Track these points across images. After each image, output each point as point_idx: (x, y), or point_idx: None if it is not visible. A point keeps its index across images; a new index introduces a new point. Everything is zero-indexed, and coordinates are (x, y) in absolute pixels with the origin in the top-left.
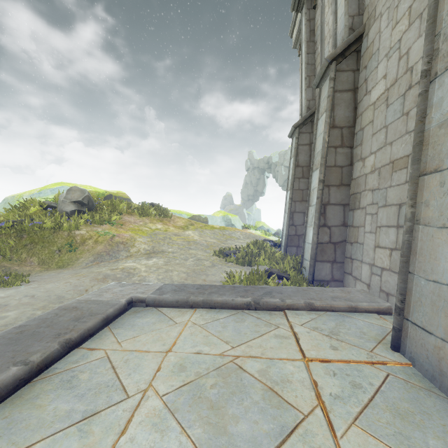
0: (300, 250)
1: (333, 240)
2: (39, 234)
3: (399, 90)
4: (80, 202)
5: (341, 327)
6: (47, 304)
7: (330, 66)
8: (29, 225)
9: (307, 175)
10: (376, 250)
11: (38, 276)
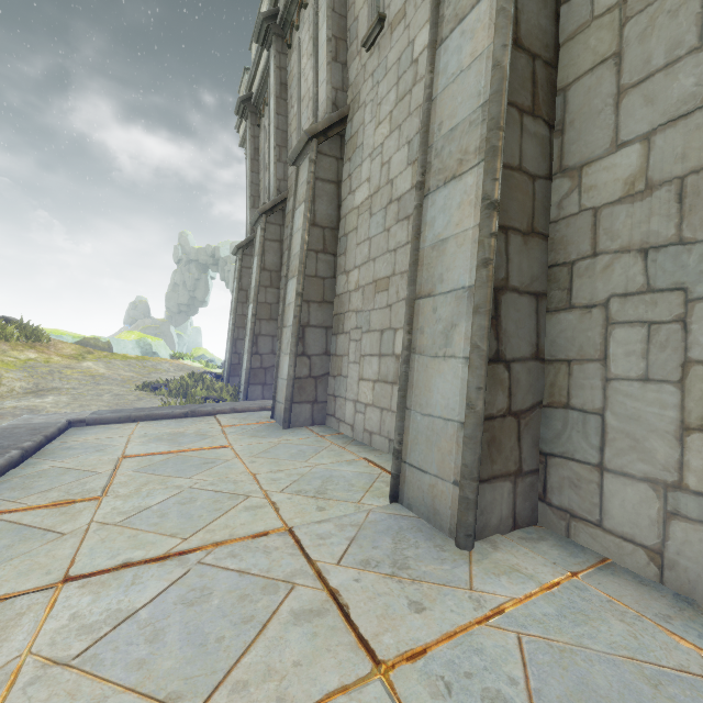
0: None
1: (264, 366)
2: None
3: None
4: None
5: (250, 416)
6: None
7: (261, 217)
8: None
9: None
10: None
11: None
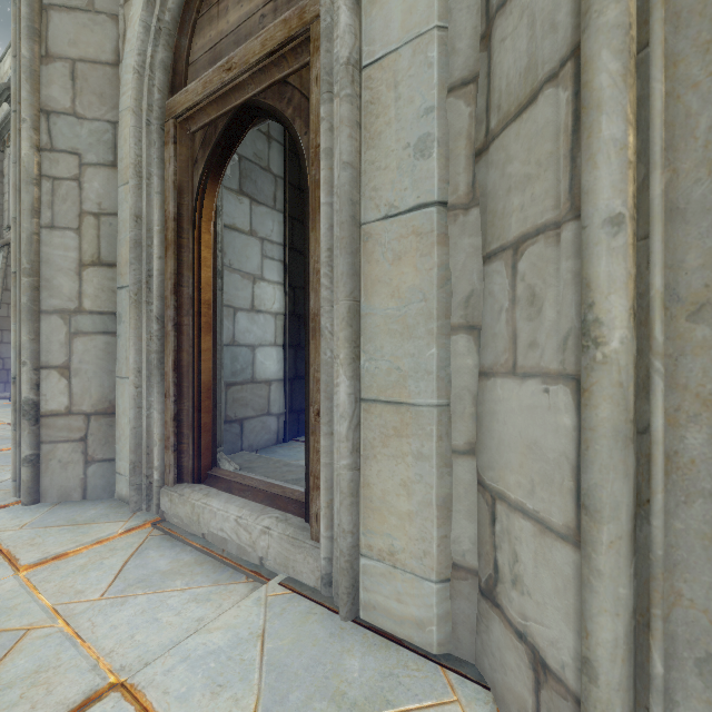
0: None
1: (7, 368)
2: None
3: None
4: None
5: None
6: None
7: (4, 247)
8: None
9: None
10: None
11: None
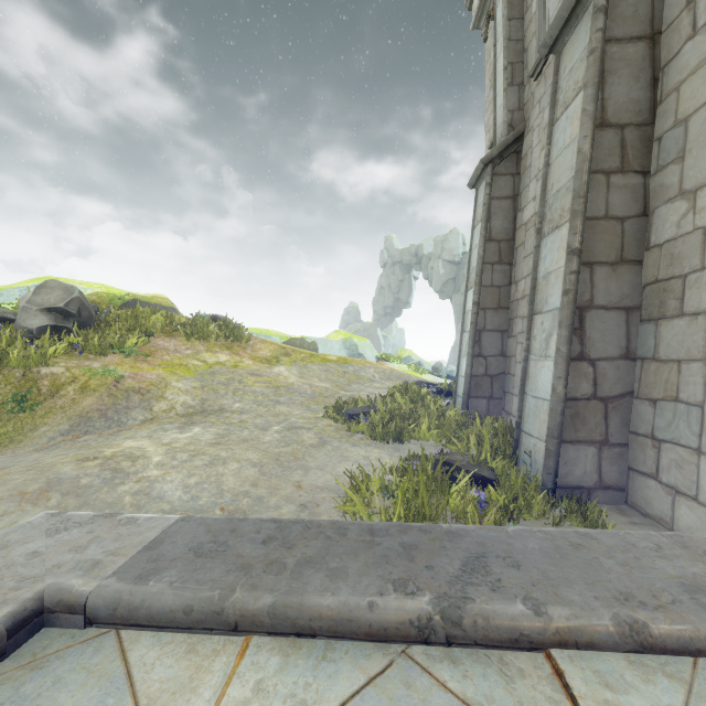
0: (495, 406)
1: (602, 392)
2: None
3: None
4: (60, 311)
5: None
6: None
7: None
8: None
9: (508, 257)
10: None
11: None
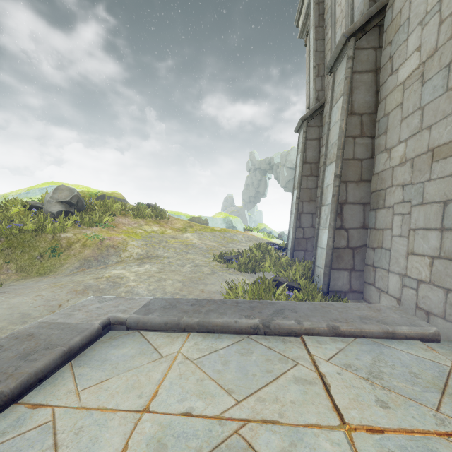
0: (308, 255)
1: (351, 245)
2: (19, 237)
3: (440, 61)
4: (68, 202)
5: (381, 365)
6: (6, 325)
7: (347, 43)
8: (7, 227)
9: (316, 172)
10: (410, 258)
11: (11, 286)
